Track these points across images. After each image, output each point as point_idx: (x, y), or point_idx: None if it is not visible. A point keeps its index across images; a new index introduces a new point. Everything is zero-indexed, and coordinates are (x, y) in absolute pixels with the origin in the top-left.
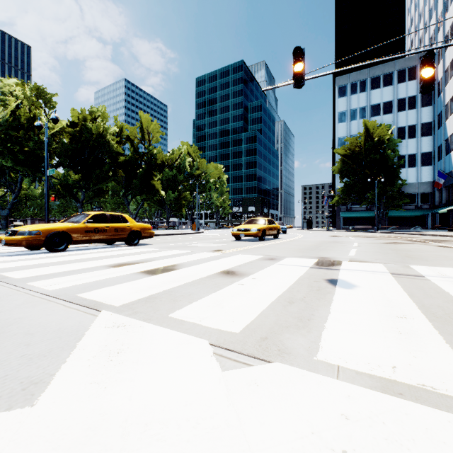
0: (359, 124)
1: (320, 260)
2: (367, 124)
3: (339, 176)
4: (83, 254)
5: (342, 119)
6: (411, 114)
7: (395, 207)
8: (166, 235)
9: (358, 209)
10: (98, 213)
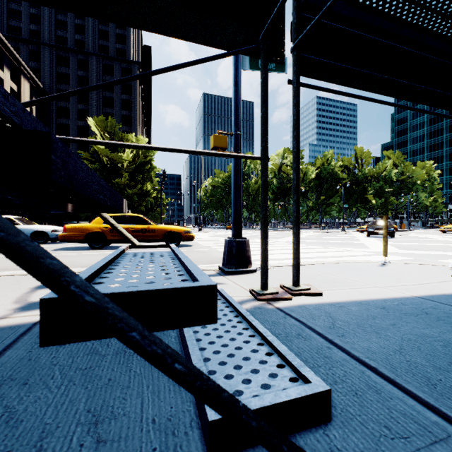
0: None
1: None
2: None
3: None
4: None
5: None
6: None
7: None
8: None
9: None
10: None
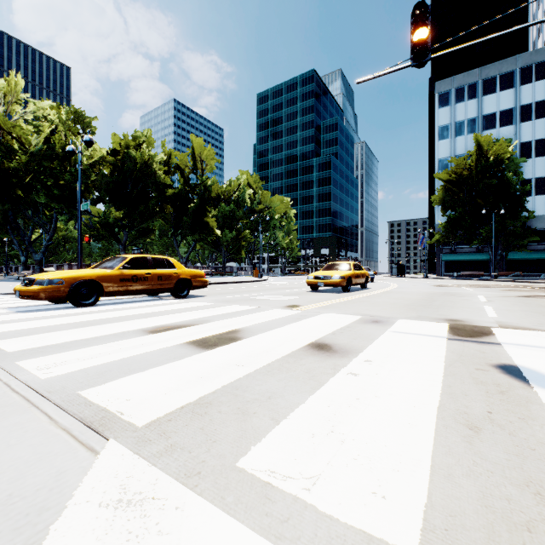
0: (466, 141)
1: (453, 325)
2: (479, 140)
3: (441, 208)
4: (116, 310)
5: (444, 135)
6: (540, 124)
7: (518, 248)
8: (223, 283)
9: (465, 250)
10: (136, 256)
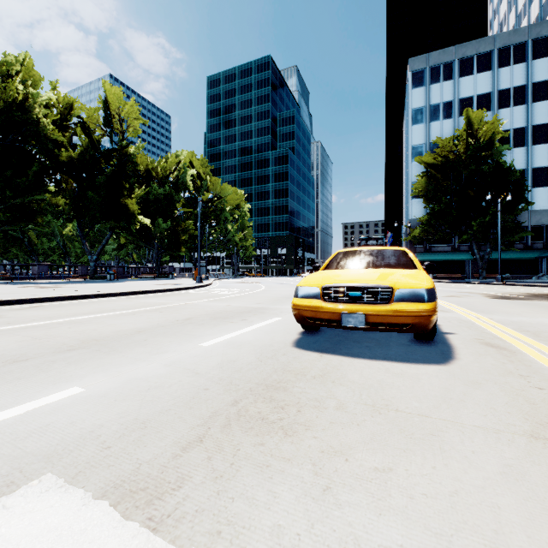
0: (442, 127)
1: None
2: (470, 116)
3: (423, 198)
4: None
5: (418, 119)
6: (518, 112)
7: (506, 245)
8: (108, 296)
9: (441, 249)
10: None
